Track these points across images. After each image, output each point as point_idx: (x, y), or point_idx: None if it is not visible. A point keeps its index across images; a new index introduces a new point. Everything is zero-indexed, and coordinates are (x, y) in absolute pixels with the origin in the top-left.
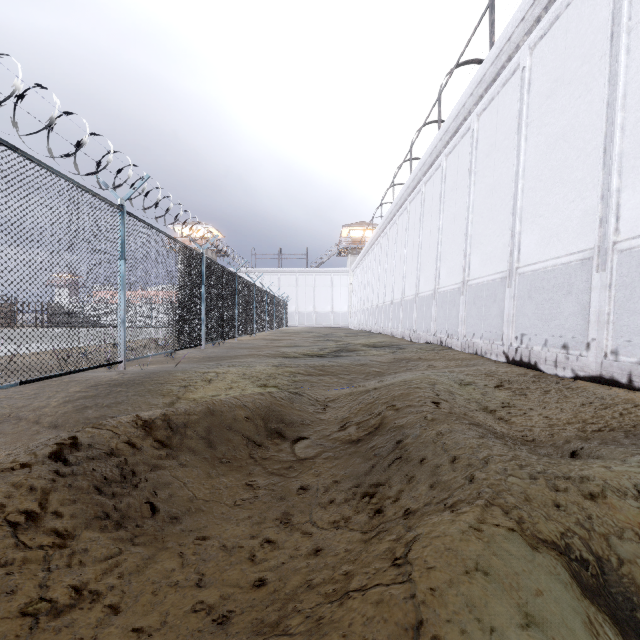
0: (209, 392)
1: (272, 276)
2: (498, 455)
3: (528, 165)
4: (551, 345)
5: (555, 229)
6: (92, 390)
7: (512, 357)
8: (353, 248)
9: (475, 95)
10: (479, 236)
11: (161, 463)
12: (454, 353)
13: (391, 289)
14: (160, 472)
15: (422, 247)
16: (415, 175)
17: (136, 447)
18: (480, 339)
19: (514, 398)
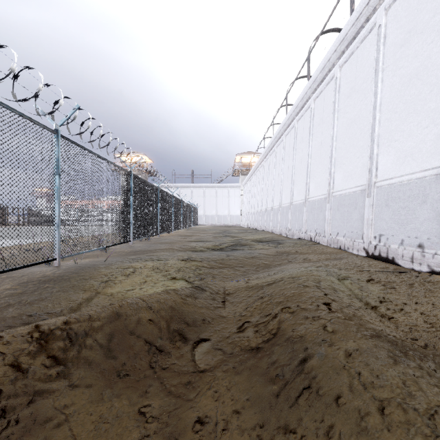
0: (126, 286)
1: (187, 189)
2: (438, 404)
3: (384, 101)
4: (407, 244)
5: (410, 150)
6: (21, 287)
7: (371, 252)
8: (243, 170)
9: (338, 51)
10: (342, 158)
11: (47, 388)
12: (322, 247)
13: (271, 199)
14: (41, 404)
15: (295, 168)
16: (290, 115)
17: (21, 369)
18: (343, 237)
19: (386, 292)
